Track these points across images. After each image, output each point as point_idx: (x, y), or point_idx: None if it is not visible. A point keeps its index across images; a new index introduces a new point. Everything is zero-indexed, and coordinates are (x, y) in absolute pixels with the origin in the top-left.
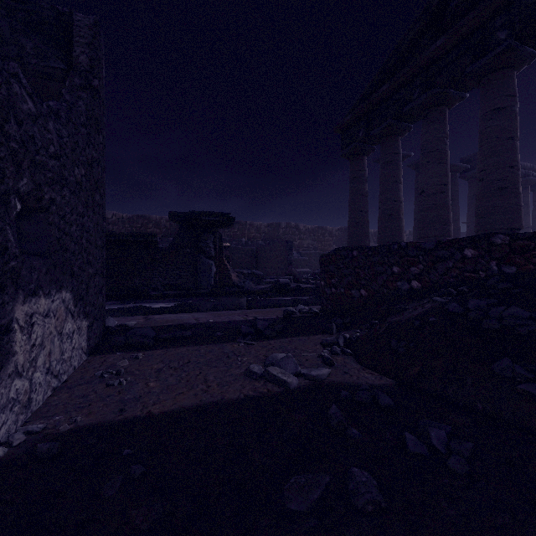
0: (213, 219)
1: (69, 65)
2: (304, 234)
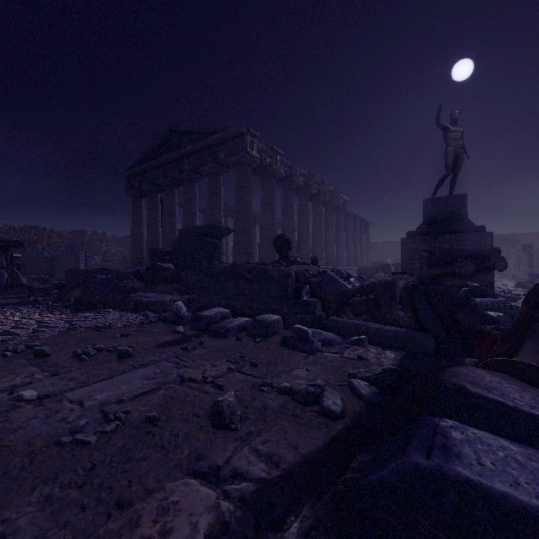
0: (6, 244)
1: None
2: (112, 242)
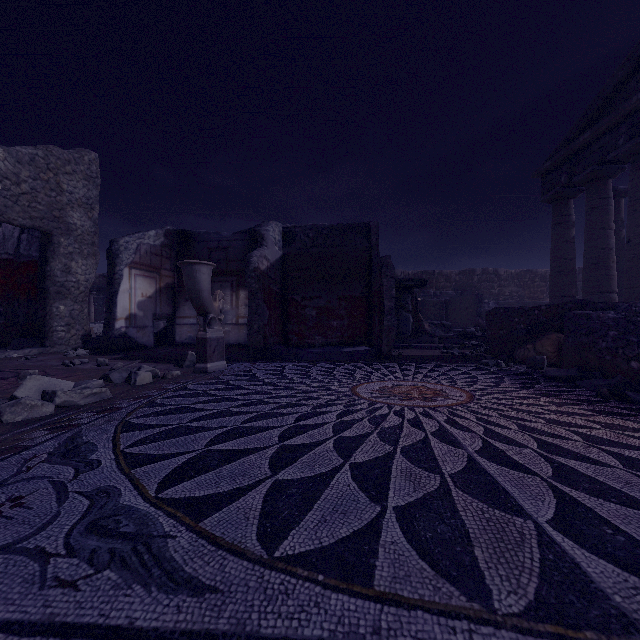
0: (411, 284)
1: (370, 244)
2: (505, 281)
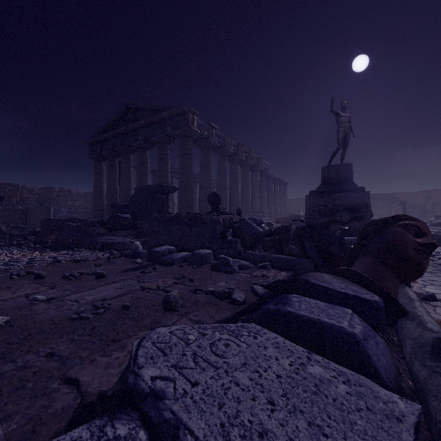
0: None
1: None
2: (76, 197)
